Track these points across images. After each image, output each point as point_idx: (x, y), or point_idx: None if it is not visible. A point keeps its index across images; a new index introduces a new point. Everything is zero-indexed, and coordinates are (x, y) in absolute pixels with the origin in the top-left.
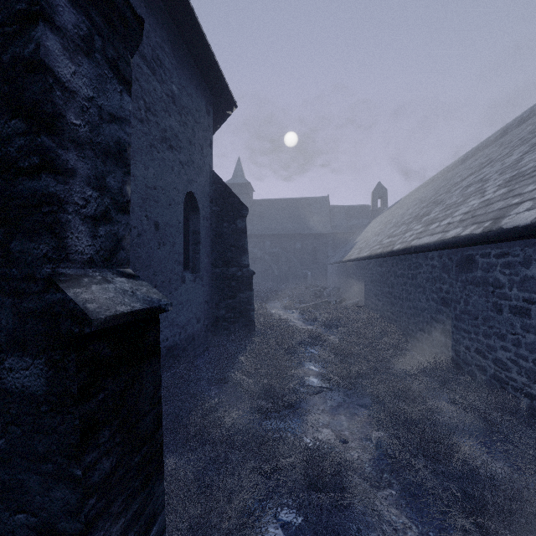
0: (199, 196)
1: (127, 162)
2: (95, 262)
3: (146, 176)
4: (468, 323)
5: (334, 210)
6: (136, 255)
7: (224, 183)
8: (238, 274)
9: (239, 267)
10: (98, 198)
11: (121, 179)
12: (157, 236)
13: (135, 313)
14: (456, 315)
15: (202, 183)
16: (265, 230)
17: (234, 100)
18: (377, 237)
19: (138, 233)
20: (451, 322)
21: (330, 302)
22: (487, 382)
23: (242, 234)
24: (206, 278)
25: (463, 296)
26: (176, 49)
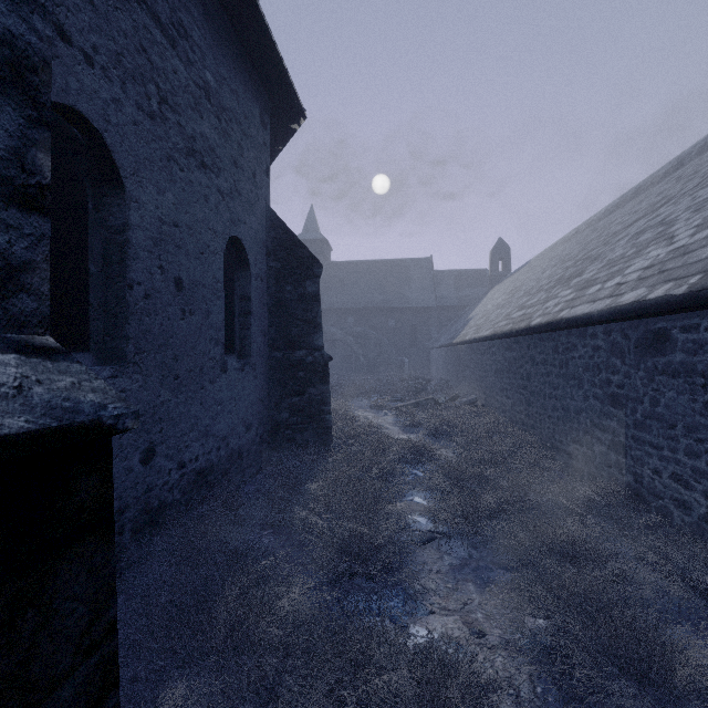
0: (250, 244)
1: (40, 97)
2: None
3: (159, 204)
4: (658, 434)
5: (439, 276)
6: (141, 328)
7: (288, 228)
8: (307, 360)
9: (308, 350)
10: None
11: (20, 131)
12: (179, 300)
13: None
14: (635, 420)
15: (254, 226)
16: (346, 303)
17: (302, 107)
18: (501, 310)
19: (146, 293)
20: (628, 430)
21: (437, 400)
22: (692, 526)
23: (313, 303)
24: (260, 366)
25: (649, 391)
26: (212, 19)
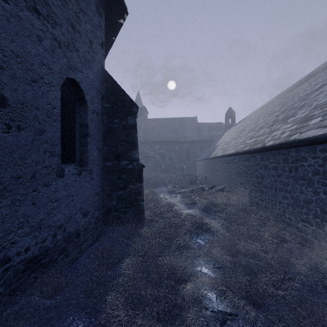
0: (87, 88)
1: None
2: None
3: None
4: None
5: (200, 126)
6: None
7: (115, 82)
8: (128, 167)
9: (129, 161)
10: None
11: None
12: (1, 115)
13: None
14: None
15: (90, 77)
16: (155, 138)
17: (125, 4)
18: (236, 140)
19: None
20: None
21: (204, 188)
22: None
23: (132, 130)
24: (96, 171)
25: None
26: None
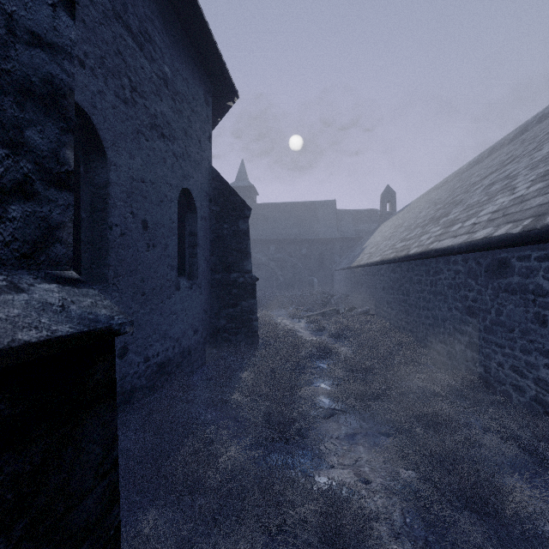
0: (197, 194)
1: (68, 114)
2: (2, 259)
3: (131, 166)
4: (501, 336)
5: (341, 214)
6: (118, 258)
7: (225, 181)
8: (240, 280)
9: (241, 273)
10: (7, 159)
11: (56, 138)
12: (145, 236)
13: (56, 342)
14: (485, 326)
15: (199, 180)
16: (269, 235)
17: (236, 89)
18: (388, 241)
19: (121, 232)
20: (480, 334)
21: (339, 310)
22: (525, 405)
23: (244, 237)
24: (204, 285)
25: (495, 305)
26: (169, 26)
